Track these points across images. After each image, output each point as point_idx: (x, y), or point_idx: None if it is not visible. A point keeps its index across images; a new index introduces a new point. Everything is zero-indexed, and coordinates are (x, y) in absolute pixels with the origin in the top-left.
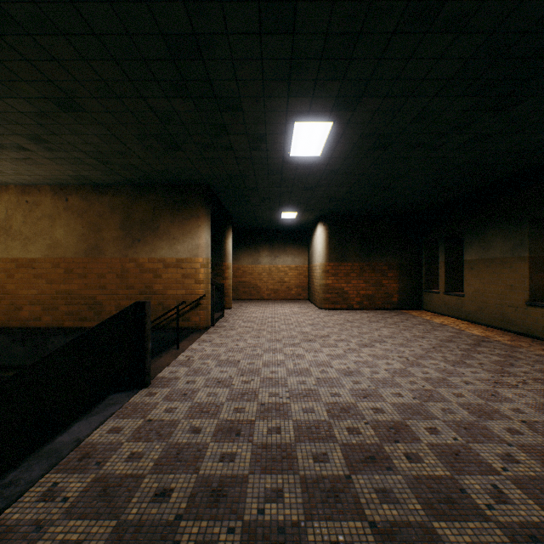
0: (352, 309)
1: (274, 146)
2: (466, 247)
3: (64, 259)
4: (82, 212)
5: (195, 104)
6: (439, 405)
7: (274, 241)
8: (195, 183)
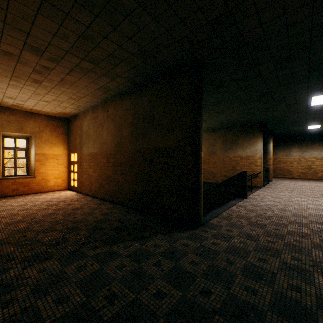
0: None
1: (300, 105)
2: None
3: None
4: (208, 139)
5: (263, 103)
6: None
7: (302, 142)
8: (255, 122)
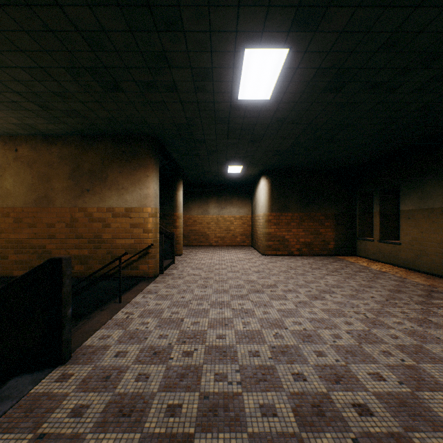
0: (292, 255)
1: (221, 86)
2: (402, 198)
3: (13, 209)
4: (32, 162)
5: (125, 17)
6: (440, 398)
7: (221, 194)
8: (143, 133)
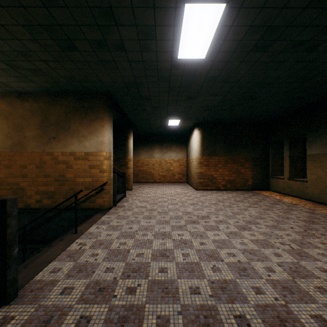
0: (219, 190)
1: (163, 45)
2: (309, 145)
3: None
4: (8, 114)
5: None
6: None
7: (163, 142)
8: (99, 91)
